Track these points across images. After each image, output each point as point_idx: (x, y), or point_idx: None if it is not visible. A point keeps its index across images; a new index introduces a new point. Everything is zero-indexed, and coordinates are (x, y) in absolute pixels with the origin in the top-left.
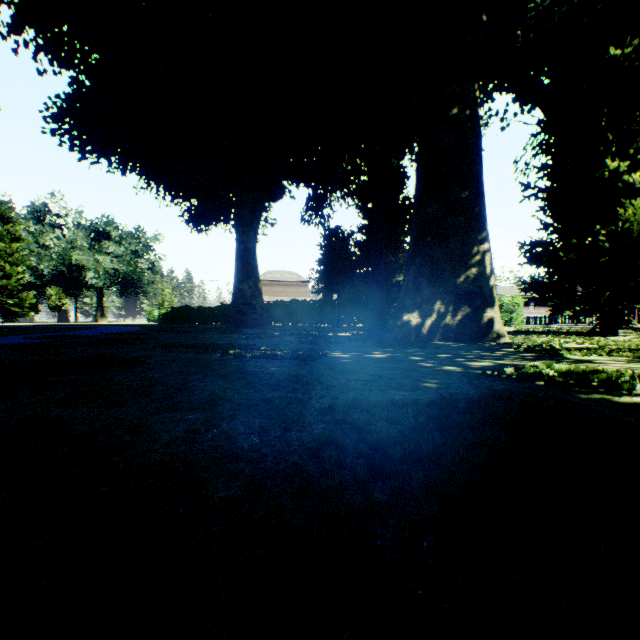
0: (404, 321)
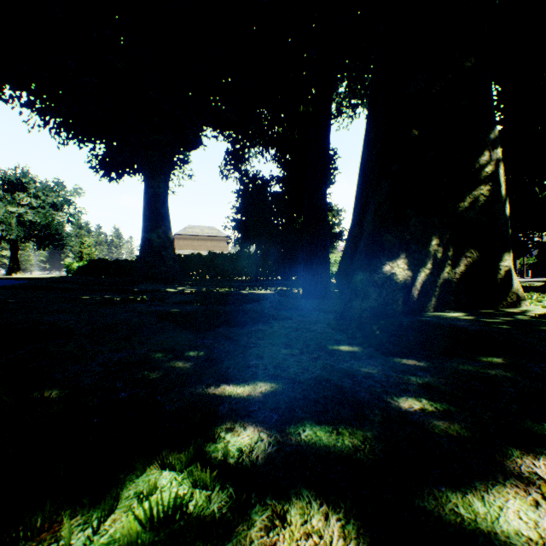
0: (385, 275)
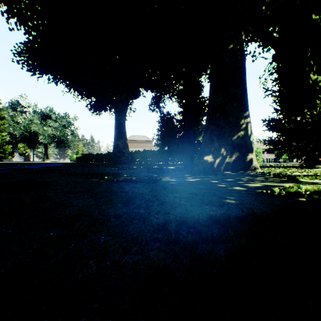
0: (204, 160)
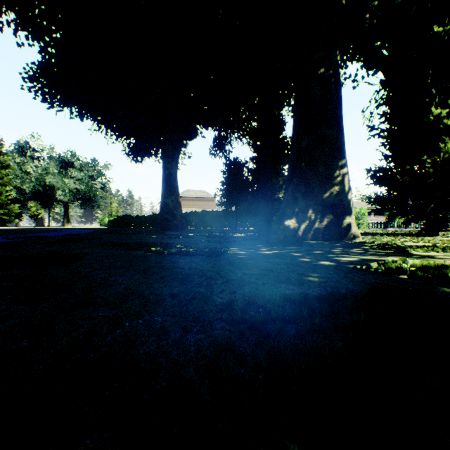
0: (285, 225)
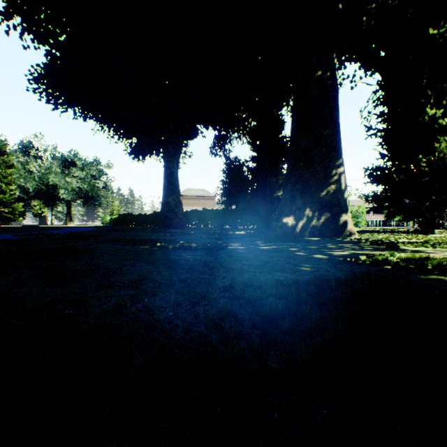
0: (283, 223)
